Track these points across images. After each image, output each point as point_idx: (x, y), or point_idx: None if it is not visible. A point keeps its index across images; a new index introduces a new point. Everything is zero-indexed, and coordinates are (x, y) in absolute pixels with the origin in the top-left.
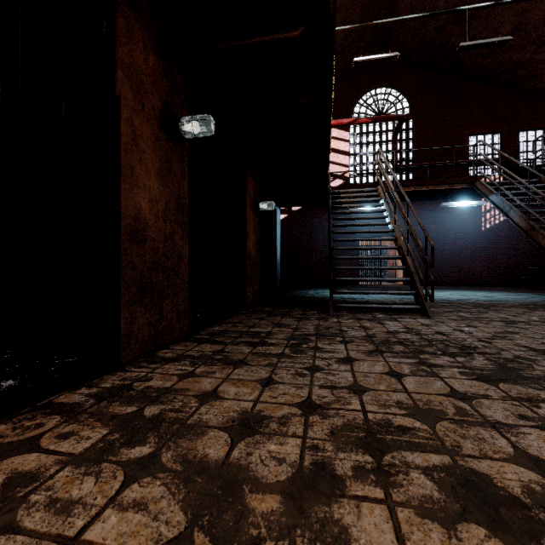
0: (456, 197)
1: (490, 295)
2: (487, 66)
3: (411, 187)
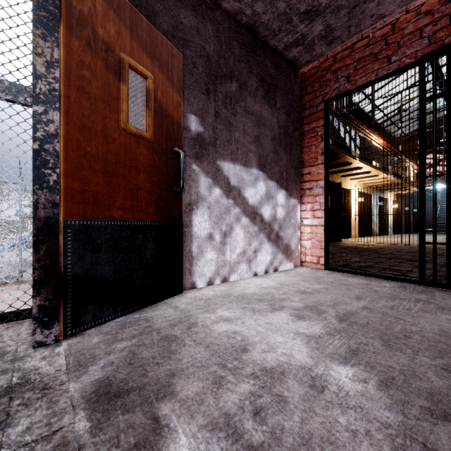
0: None
1: None
2: None
3: None
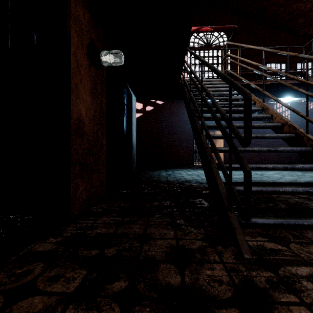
0: (279, 96)
1: (311, 175)
2: (280, 15)
3: (252, 81)
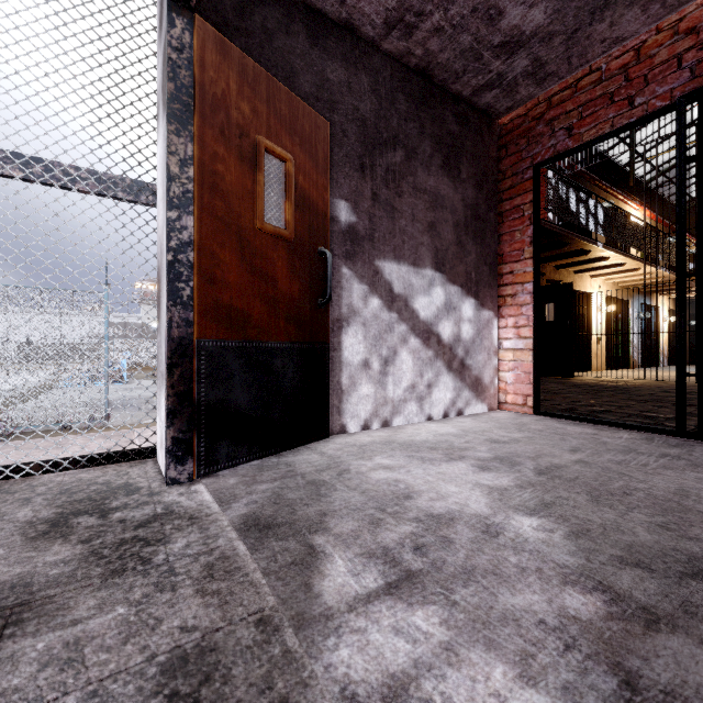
0: None
1: None
2: None
3: None
